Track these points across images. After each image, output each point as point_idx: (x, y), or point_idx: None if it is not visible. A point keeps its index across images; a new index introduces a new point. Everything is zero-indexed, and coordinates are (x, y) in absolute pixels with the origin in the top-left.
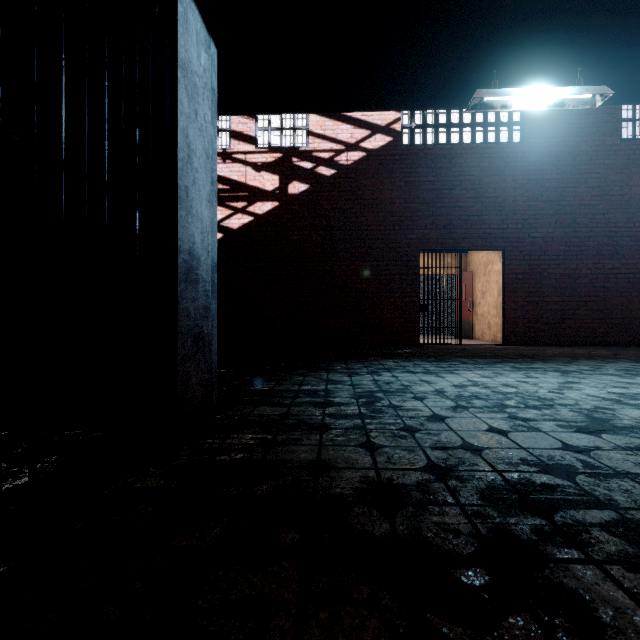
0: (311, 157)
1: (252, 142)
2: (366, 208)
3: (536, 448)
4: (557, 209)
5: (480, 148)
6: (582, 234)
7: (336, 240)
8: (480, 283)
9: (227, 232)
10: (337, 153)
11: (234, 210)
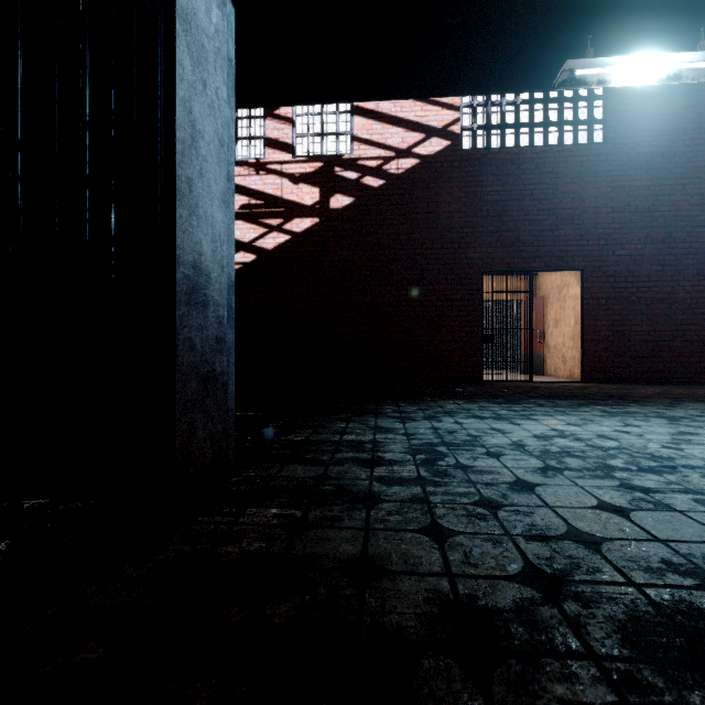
0: (356, 166)
1: (289, 150)
2: (420, 224)
3: (679, 541)
4: (648, 221)
5: (554, 151)
6: (679, 251)
7: (385, 261)
8: (553, 310)
9: (261, 253)
10: (386, 161)
11: (269, 228)
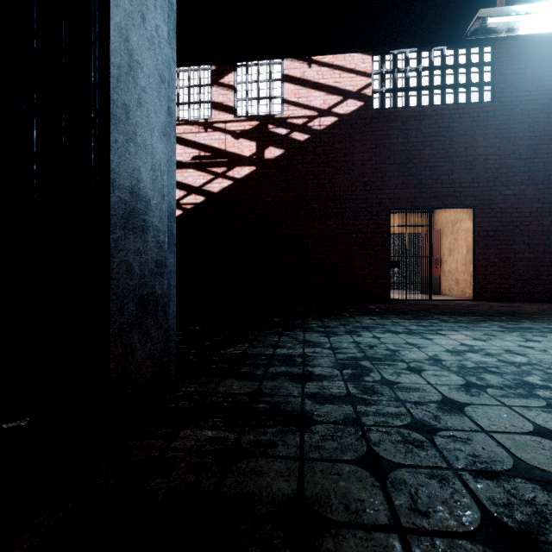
0: (286, 124)
1: (231, 112)
2: (338, 170)
3: None
4: (530, 166)
5: (450, 109)
6: None
7: (309, 201)
8: (447, 241)
9: (208, 195)
10: (310, 119)
11: (215, 175)
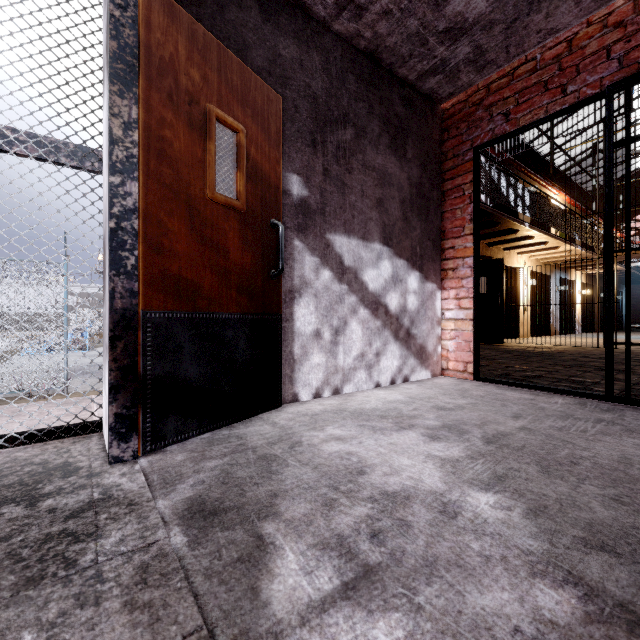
0: None
1: None
2: None
3: None
4: None
5: None
6: None
7: None
8: None
9: None
10: None
11: None
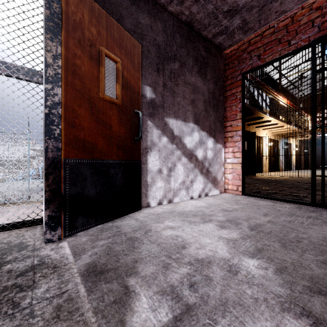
0: None
1: None
2: None
3: None
4: None
5: None
6: None
7: None
8: None
9: None
10: None
11: None
